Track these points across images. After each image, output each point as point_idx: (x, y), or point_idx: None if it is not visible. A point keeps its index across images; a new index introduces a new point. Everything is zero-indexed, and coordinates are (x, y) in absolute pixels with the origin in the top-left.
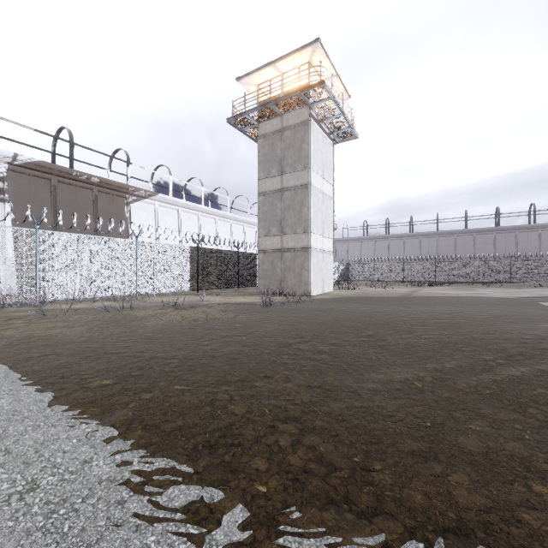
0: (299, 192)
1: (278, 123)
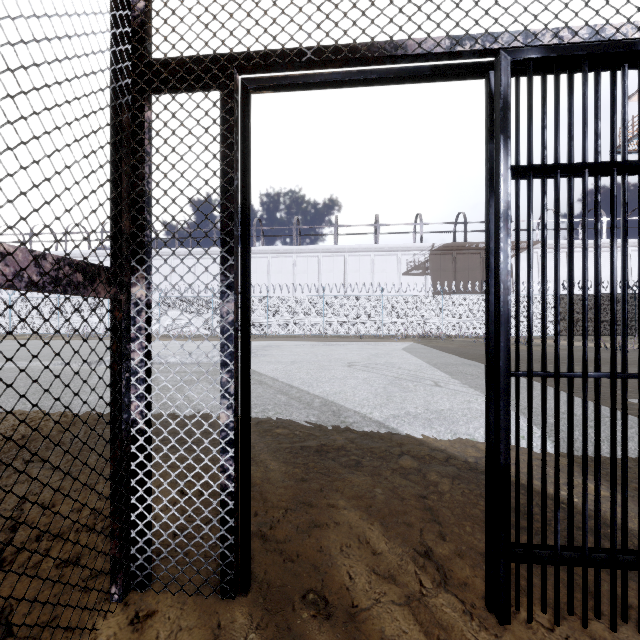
0: None
1: None
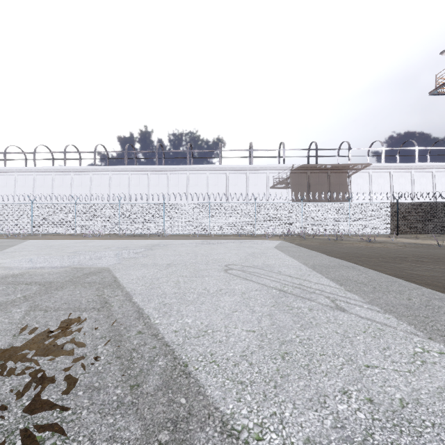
0: None
1: None
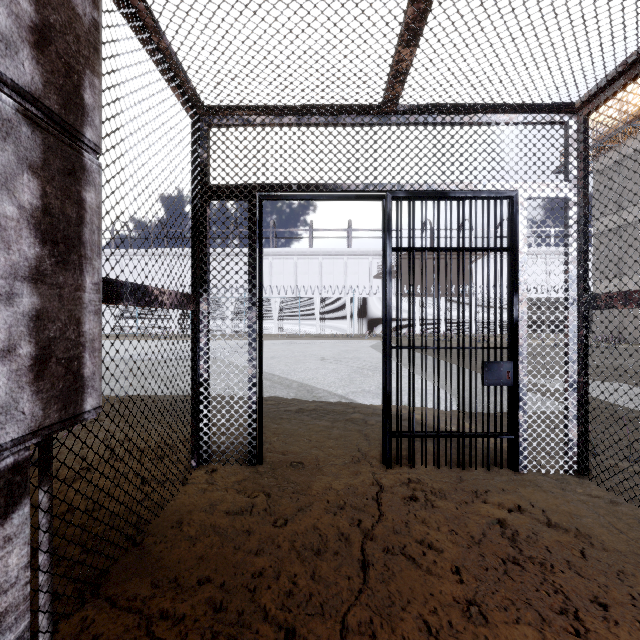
0: (639, 227)
1: (615, 155)
